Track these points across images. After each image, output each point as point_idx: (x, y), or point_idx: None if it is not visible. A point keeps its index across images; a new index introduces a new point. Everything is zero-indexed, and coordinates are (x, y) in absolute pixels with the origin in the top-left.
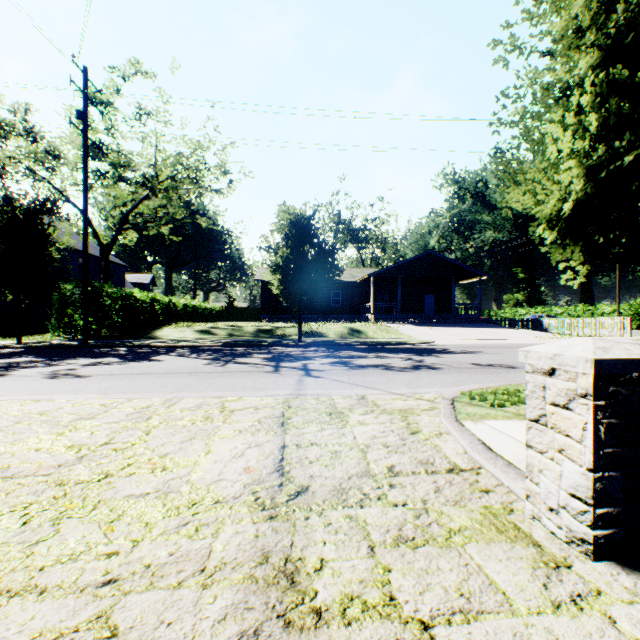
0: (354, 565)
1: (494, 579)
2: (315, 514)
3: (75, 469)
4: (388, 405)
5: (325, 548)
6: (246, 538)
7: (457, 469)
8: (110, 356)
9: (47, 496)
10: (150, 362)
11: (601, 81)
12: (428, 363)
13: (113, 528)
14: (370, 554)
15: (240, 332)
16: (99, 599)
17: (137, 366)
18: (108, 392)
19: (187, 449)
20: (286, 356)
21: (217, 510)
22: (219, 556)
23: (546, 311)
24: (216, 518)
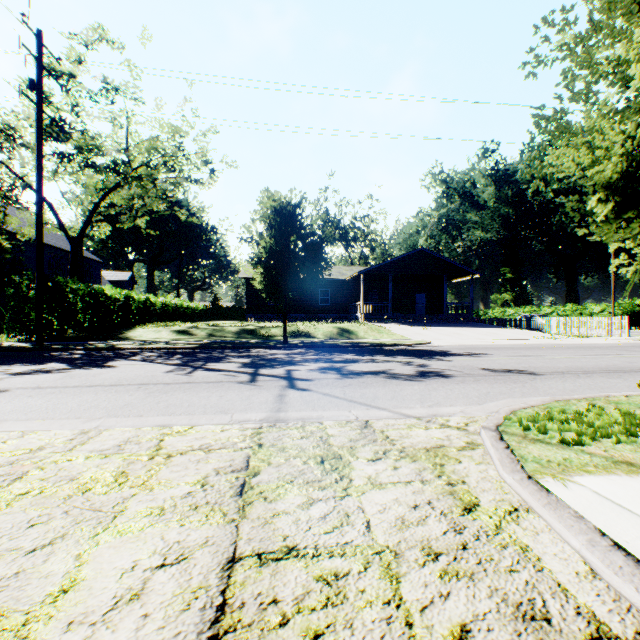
0: None
1: None
2: None
3: None
4: (406, 439)
5: None
6: None
7: None
8: (57, 361)
9: None
10: (100, 369)
11: None
12: (434, 368)
13: None
14: None
15: (221, 332)
16: None
17: (80, 375)
18: (5, 418)
19: (29, 576)
20: (268, 360)
21: None
22: None
23: (535, 311)
24: None
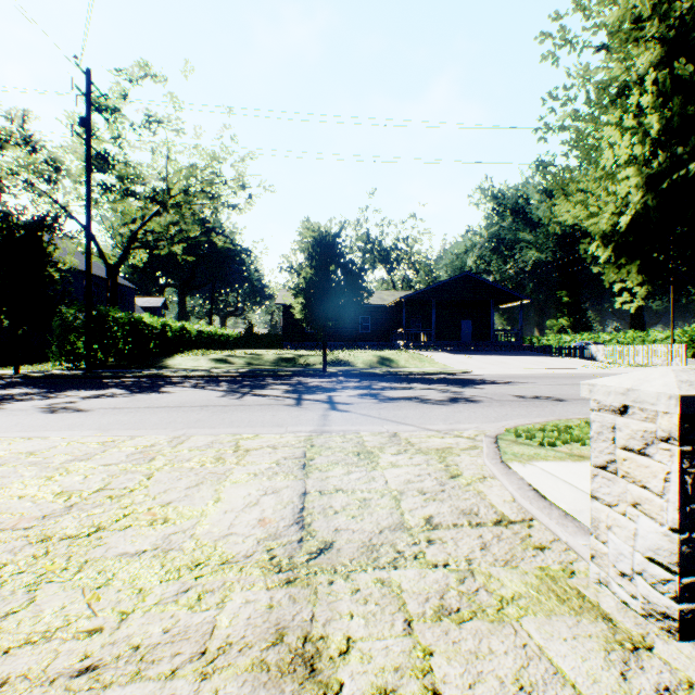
0: (388, 646)
1: (560, 666)
2: (340, 577)
3: (62, 521)
4: (423, 443)
5: (352, 623)
6: (257, 609)
7: (506, 521)
8: (115, 387)
9: (25, 555)
10: (159, 394)
11: (664, 77)
12: (466, 395)
13: (99, 596)
14: (407, 631)
15: (259, 361)
16: (71, 694)
17: (144, 399)
18: (109, 428)
19: (193, 496)
20: (309, 387)
21: (225, 572)
22: (224, 634)
23: (593, 338)
24: (223, 583)
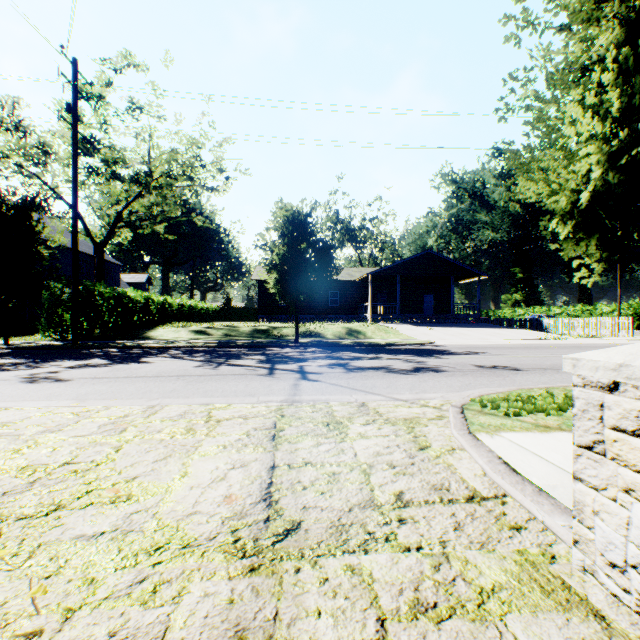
0: None
1: None
2: (308, 564)
3: (21, 498)
4: (391, 413)
5: (320, 623)
6: (216, 605)
7: (478, 497)
8: (98, 358)
9: None
10: (139, 364)
11: (627, 55)
12: (430, 365)
13: (46, 589)
14: (380, 634)
15: (236, 332)
16: None
17: (124, 368)
18: (86, 398)
19: (160, 471)
20: (282, 357)
21: (185, 558)
22: (176, 638)
23: (545, 311)
24: (182, 571)
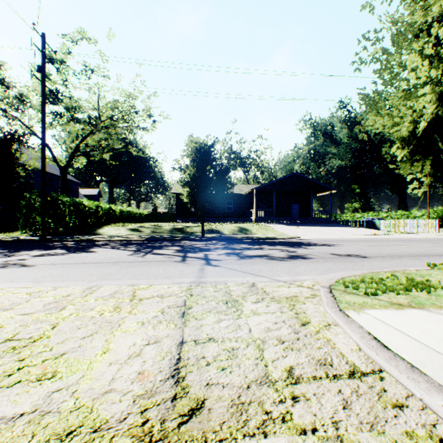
0: None
1: None
2: None
3: None
4: (275, 292)
5: None
6: None
7: (358, 372)
8: (58, 248)
9: None
10: (87, 253)
11: None
12: (300, 253)
13: None
14: None
15: (160, 230)
16: None
17: (75, 257)
18: (41, 280)
19: (86, 347)
20: (192, 248)
21: None
22: None
23: (375, 215)
24: None
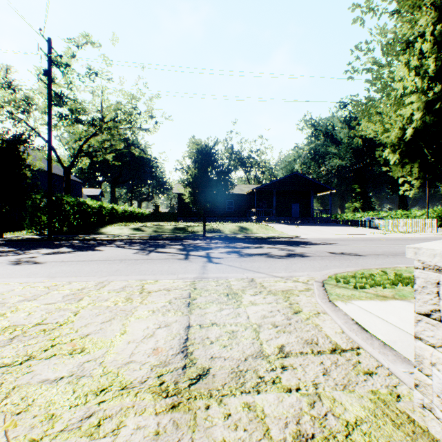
0: None
1: None
2: (215, 402)
3: (3, 351)
4: (272, 287)
5: None
6: (146, 436)
7: (339, 349)
8: (65, 247)
9: None
10: (93, 251)
11: (441, 31)
12: (298, 252)
13: (16, 423)
14: None
15: (162, 229)
16: None
17: (83, 255)
18: (55, 276)
19: (106, 329)
20: (194, 247)
21: (123, 398)
22: None
23: (375, 215)
24: (120, 408)
